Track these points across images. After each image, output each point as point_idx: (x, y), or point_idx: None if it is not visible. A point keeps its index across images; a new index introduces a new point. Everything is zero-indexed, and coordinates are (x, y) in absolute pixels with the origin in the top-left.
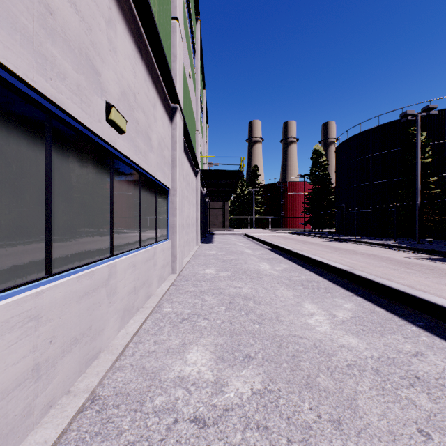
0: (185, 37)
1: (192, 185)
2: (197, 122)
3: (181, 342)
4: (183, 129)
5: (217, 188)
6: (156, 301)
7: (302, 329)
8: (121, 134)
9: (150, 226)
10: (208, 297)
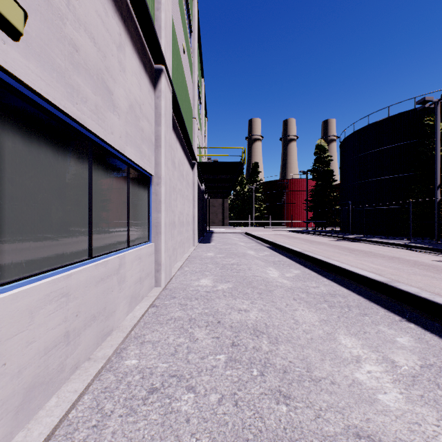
0: None
1: (187, 178)
2: (194, 109)
3: None
4: (173, 105)
5: (216, 184)
6: (116, 343)
7: (357, 400)
8: (14, 37)
9: (116, 224)
10: (200, 331)
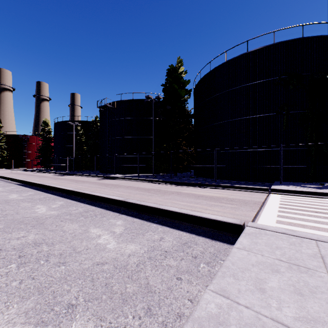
0: None
1: None
2: None
3: None
4: None
5: None
6: None
7: None
8: None
9: None
10: None
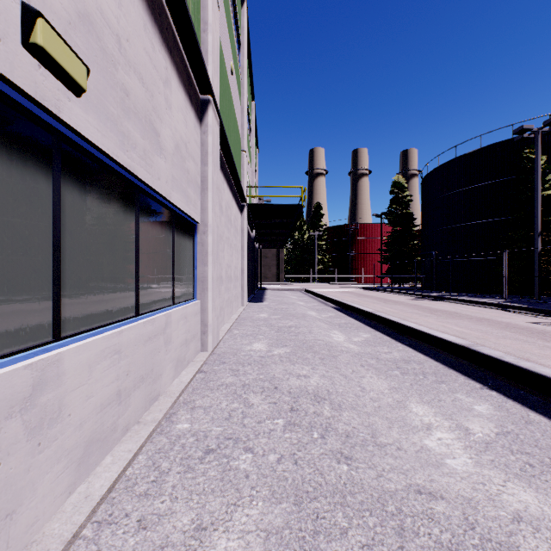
0: (224, 12)
1: (236, 224)
2: (243, 140)
3: (194, 522)
4: (221, 139)
5: (269, 230)
6: (165, 407)
7: (423, 464)
8: (77, 94)
9: (161, 279)
10: (255, 396)
